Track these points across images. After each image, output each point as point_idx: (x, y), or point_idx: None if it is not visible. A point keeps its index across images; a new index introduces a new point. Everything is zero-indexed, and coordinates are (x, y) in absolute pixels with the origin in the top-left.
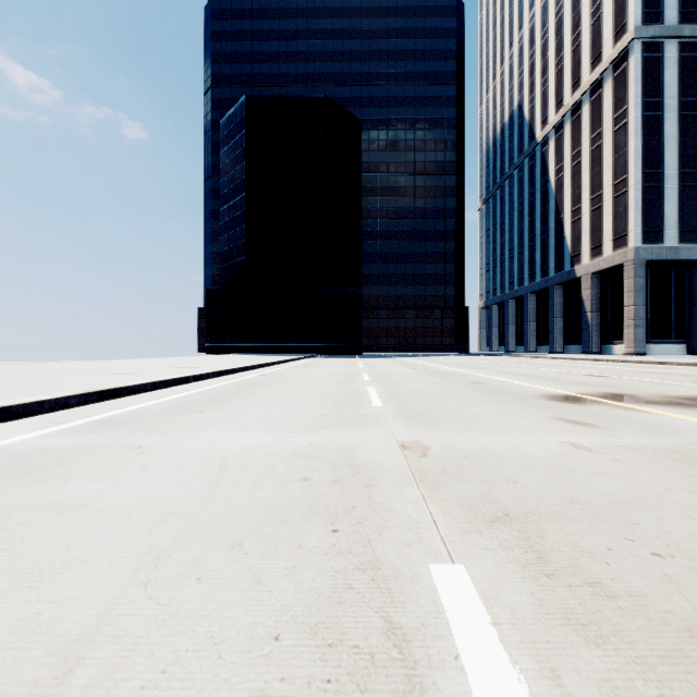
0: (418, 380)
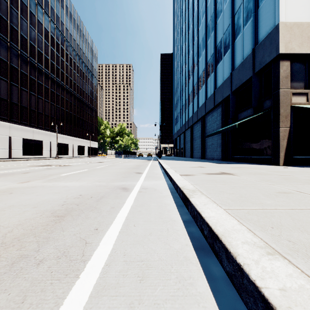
0: (64, 169)
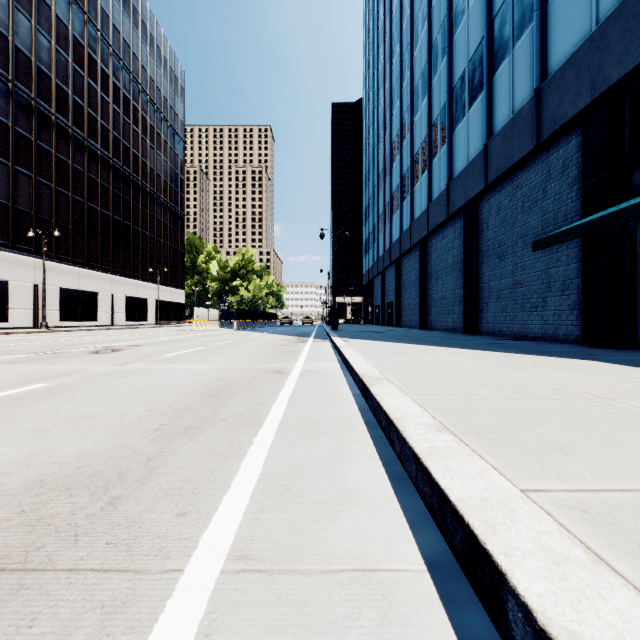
0: None
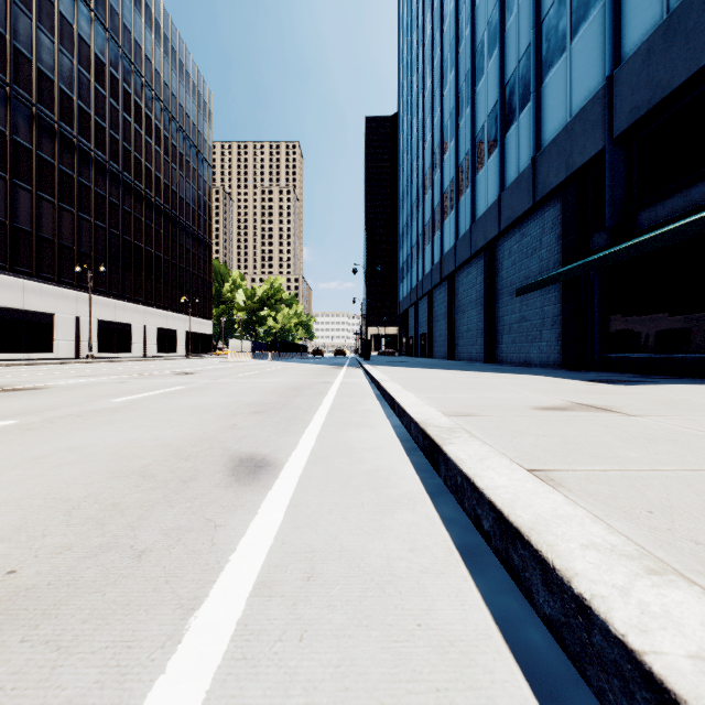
0: None
